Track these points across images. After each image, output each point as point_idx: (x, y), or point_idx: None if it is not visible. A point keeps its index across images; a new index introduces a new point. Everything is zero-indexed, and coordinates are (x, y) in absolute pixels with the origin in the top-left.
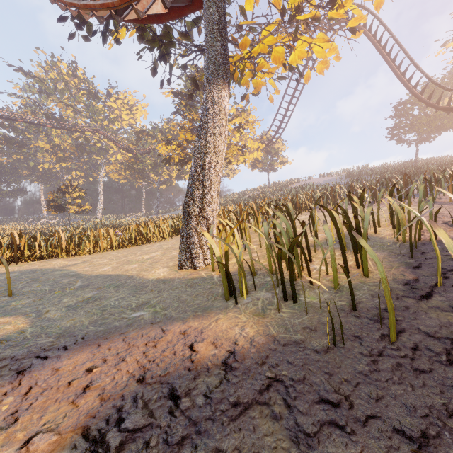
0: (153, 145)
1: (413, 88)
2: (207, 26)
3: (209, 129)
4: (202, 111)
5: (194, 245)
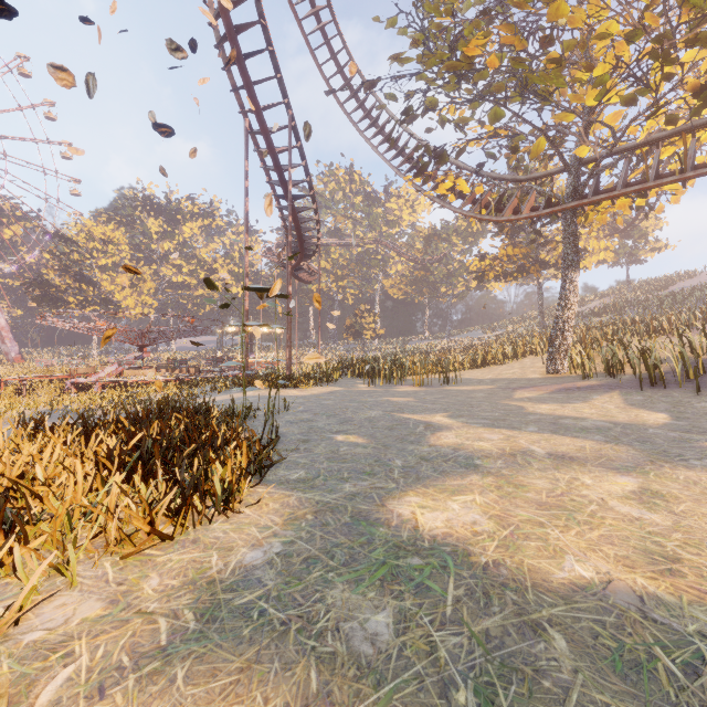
0: (446, 250)
1: None
2: (565, 237)
3: (567, 298)
4: (561, 286)
5: (557, 361)
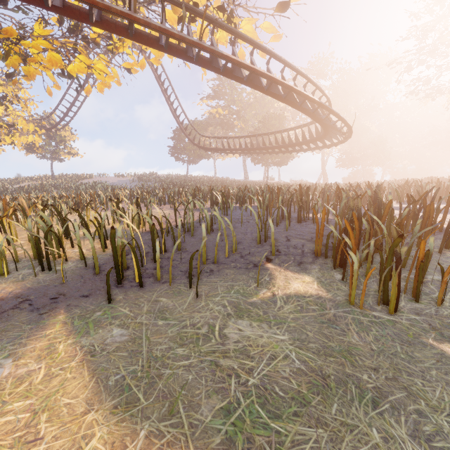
0: None
1: (180, 124)
2: None
3: None
4: None
5: None
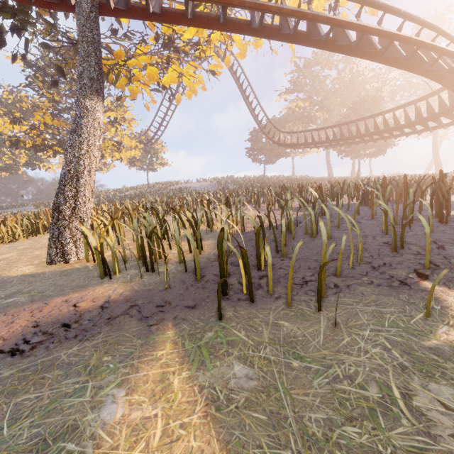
0: None
1: (259, 123)
2: (81, 40)
3: (83, 135)
4: (74, 117)
5: (66, 241)
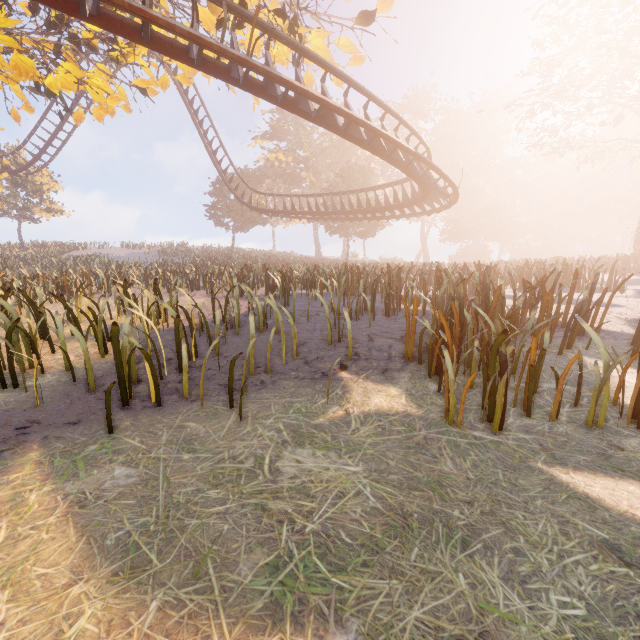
0: None
1: (223, 173)
2: None
3: None
4: None
5: None
